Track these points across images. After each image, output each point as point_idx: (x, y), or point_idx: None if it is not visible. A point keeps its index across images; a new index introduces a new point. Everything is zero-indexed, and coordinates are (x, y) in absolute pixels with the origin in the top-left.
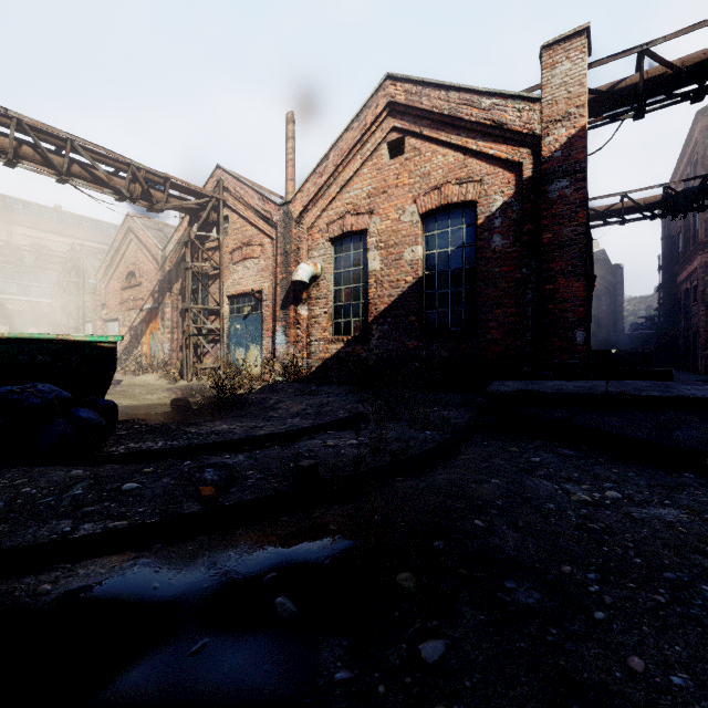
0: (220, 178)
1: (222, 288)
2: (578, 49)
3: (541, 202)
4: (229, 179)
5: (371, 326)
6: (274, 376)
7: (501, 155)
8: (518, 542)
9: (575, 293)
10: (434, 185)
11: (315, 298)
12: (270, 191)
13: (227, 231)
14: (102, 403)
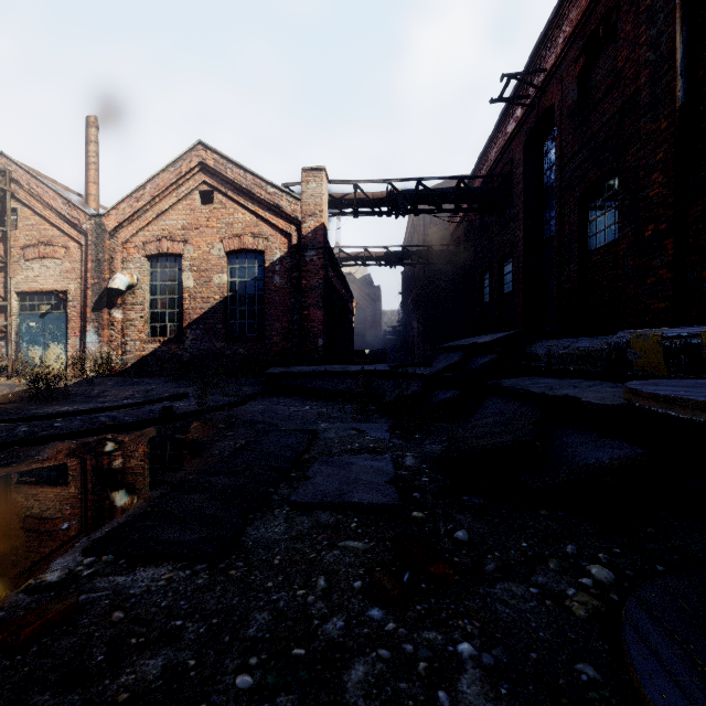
0: (7, 169)
1: (10, 283)
2: (320, 178)
3: (301, 262)
4: (20, 172)
5: (185, 331)
6: (85, 373)
7: (280, 226)
8: (263, 418)
9: (319, 317)
10: (236, 233)
11: (131, 304)
12: (67, 188)
13: (15, 224)
14: None
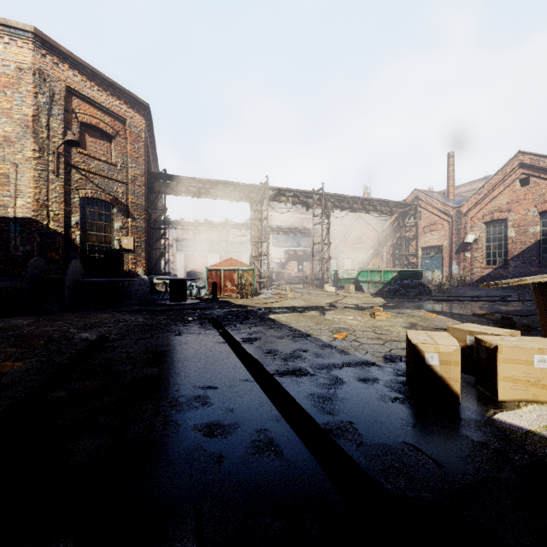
0: (417, 195)
1: (418, 244)
2: None
3: None
4: (422, 195)
5: (509, 262)
6: (451, 284)
7: None
8: None
9: None
10: (546, 199)
11: (475, 249)
12: (438, 192)
13: (419, 218)
14: (427, 286)
